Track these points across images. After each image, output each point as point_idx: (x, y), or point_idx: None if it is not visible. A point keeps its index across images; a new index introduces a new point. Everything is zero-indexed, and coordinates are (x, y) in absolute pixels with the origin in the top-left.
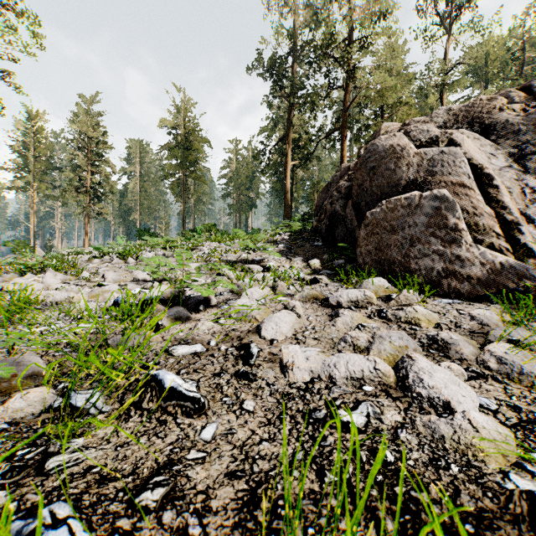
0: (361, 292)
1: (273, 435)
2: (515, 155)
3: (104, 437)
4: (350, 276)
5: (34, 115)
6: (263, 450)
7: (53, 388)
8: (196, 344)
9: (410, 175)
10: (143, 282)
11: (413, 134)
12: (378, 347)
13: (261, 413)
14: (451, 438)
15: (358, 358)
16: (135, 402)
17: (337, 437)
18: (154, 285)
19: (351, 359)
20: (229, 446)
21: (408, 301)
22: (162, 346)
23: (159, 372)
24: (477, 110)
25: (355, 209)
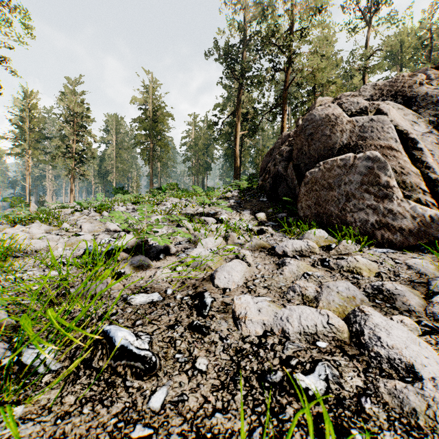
0: (304, 243)
1: (227, 403)
2: (434, 122)
3: (46, 404)
4: (292, 228)
5: (29, 95)
6: (216, 424)
7: (8, 341)
8: (153, 293)
9: (344, 140)
10: (114, 232)
11: (345, 105)
12: (327, 298)
13: (214, 373)
14: (425, 413)
15: (310, 311)
16: (86, 359)
17: (296, 408)
18: (122, 235)
19: (303, 313)
20: (178, 419)
21: (347, 250)
22: (123, 294)
23: (111, 328)
24: (400, 85)
25: (295, 170)
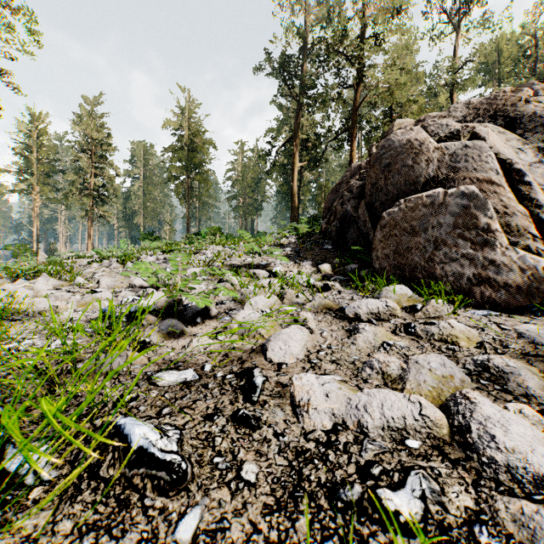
0: (382, 303)
1: (284, 532)
2: None
3: (31, 534)
4: (366, 283)
5: (37, 117)
6: None
7: None
8: (187, 370)
9: (430, 172)
10: (139, 289)
11: (430, 129)
12: (416, 378)
13: (267, 487)
14: None
15: (395, 397)
16: (91, 465)
17: (383, 542)
18: (150, 292)
19: (387, 400)
20: None
21: (437, 312)
22: (147, 371)
23: (126, 421)
24: (500, 103)
25: (368, 210)
